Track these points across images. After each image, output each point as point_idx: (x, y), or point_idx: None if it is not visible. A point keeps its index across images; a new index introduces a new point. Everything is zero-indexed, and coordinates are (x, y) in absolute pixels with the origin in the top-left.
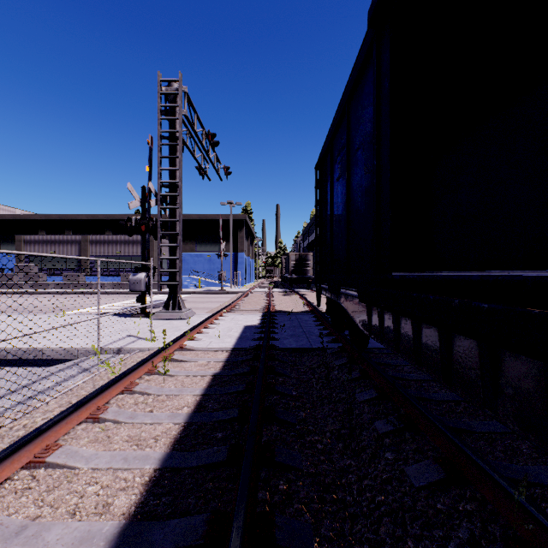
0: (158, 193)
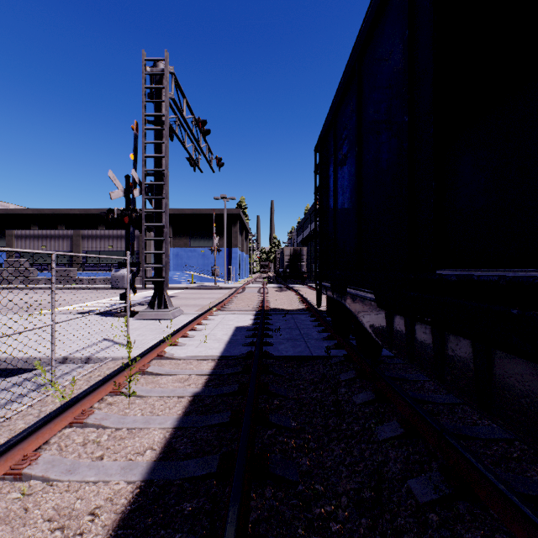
0: (142, 181)
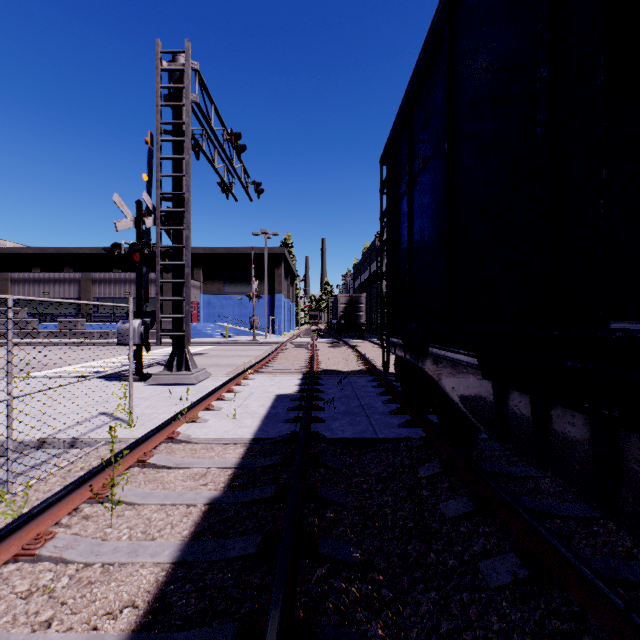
0: (157, 208)
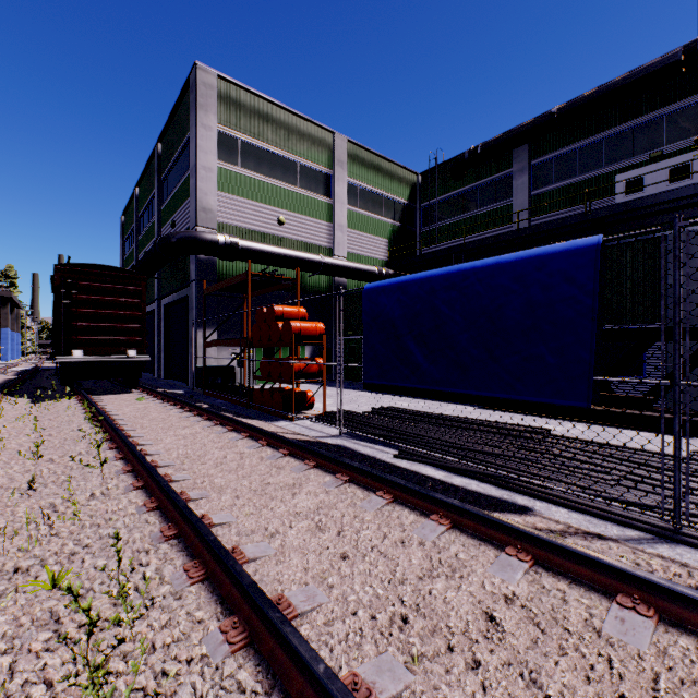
0: None
